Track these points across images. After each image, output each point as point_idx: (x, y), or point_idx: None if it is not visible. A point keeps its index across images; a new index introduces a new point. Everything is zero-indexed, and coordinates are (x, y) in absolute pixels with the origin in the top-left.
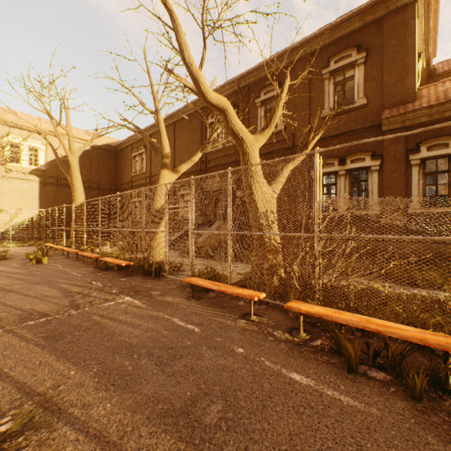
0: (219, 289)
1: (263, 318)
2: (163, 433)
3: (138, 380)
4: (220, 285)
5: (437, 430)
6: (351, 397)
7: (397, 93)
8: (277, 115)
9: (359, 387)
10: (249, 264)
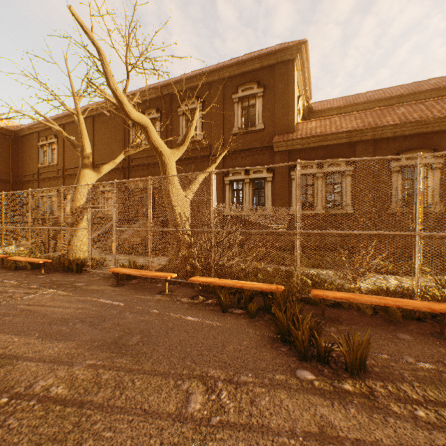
0: (140, 274)
1: (175, 292)
2: (100, 352)
3: (77, 335)
4: (142, 271)
5: (256, 327)
6: (219, 322)
7: (283, 124)
8: (190, 136)
9: (225, 318)
10: None
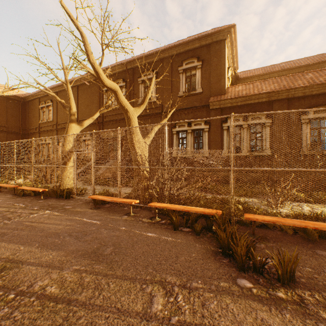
0: (112, 200)
1: (138, 214)
2: (83, 260)
3: (66, 246)
4: (113, 198)
5: (201, 242)
6: (172, 238)
7: (217, 88)
8: (148, 97)
9: (176, 234)
10: None
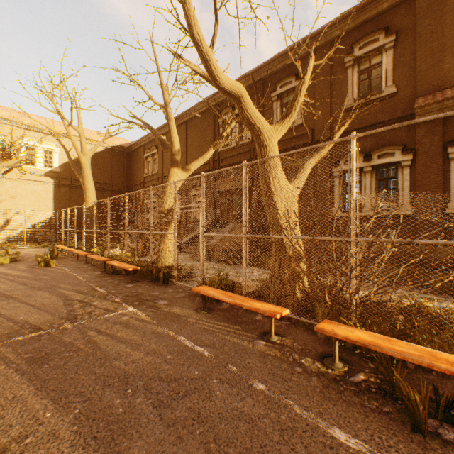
0: (233, 302)
1: (287, 339)
2: None
3: (128, 432)
4: (235, 297)
5: None
6: None
7: (432, 78)
8: (300, 101)
9: None
10: (265, 269)
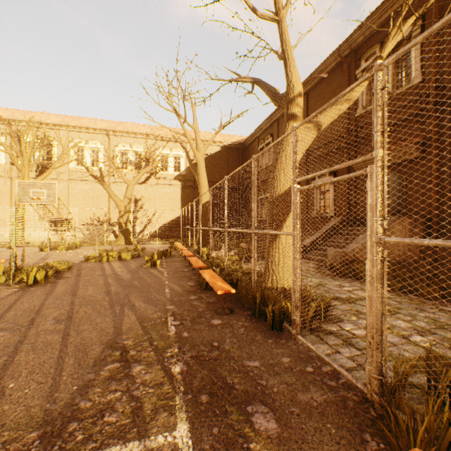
0: None
1: None
2: None
3: None
4: None
5: None
6: None
7: None
8: None
9: None
10: None
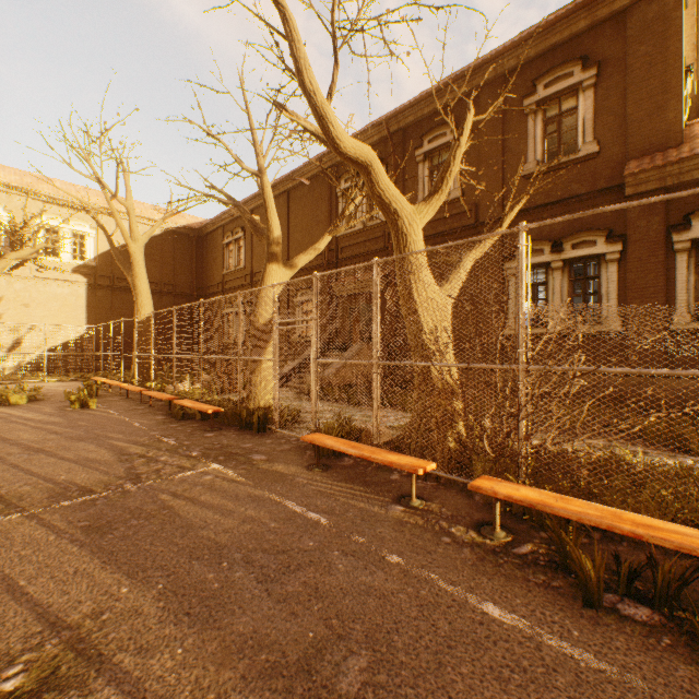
0: (359, 454)
1: (432, 504)
2: None
3: (228, 608)
4: (362, 448)
5: None
6: (594, 654)
7: (650, 132)
8: (454, 171)
9: (605, 635)
10: (406, 412)
